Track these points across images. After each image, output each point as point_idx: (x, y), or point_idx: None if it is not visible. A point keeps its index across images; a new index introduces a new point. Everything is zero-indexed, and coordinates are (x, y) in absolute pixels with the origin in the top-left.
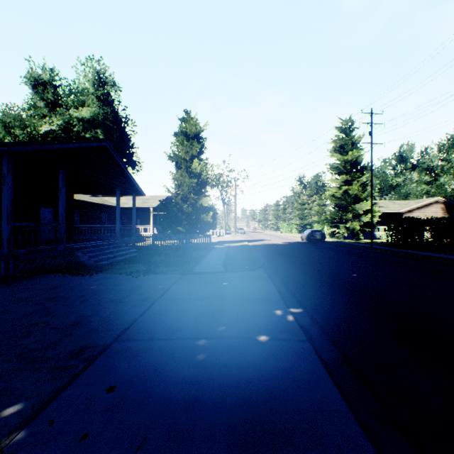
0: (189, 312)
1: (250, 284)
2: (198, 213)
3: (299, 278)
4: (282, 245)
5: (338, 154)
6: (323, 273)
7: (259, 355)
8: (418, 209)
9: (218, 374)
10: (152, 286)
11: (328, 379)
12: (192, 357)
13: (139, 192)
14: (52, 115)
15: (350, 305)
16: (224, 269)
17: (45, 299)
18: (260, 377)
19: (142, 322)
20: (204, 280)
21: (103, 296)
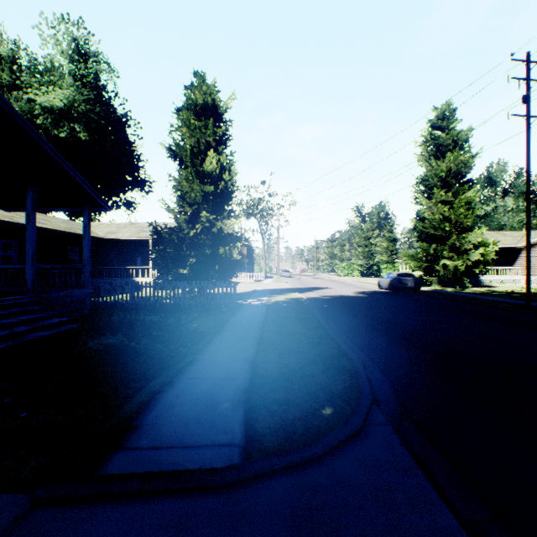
0: None
1: None
2: (218, 245)
3: None
4: (359, 300)
5: (432, 161)
6: None
7: None
8: None
9: None
10: None
11: None
12: None
13: (96, 202)
14: None
15: None
16: (242, 446)
17: None
18: None
19: None
20: None
21: None
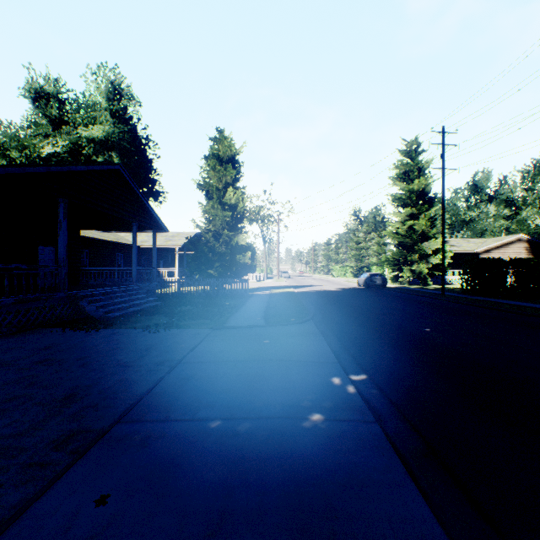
0: (219, 380)
1: (298, 342)
2: (234, 253)
3: (358, 334)
4: (335, 292)
5: (402, 183)
6: (387, 327)
7: (312, 444)
8: (497, 249)
9: (255, 475)
10: (174, 345)
11: (409, 482)
12: (220, 448)
13: (161, 227)
14: (56, 135)
15: (426, 370)
16: (265, 323)
17: (33, 362)
18: (314, 481)
19: (157, 395)
20: (239, 337)
21: (109, 358)
